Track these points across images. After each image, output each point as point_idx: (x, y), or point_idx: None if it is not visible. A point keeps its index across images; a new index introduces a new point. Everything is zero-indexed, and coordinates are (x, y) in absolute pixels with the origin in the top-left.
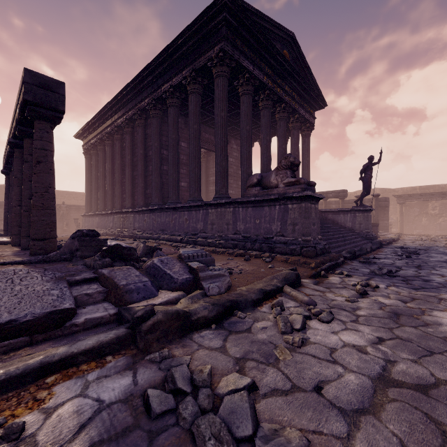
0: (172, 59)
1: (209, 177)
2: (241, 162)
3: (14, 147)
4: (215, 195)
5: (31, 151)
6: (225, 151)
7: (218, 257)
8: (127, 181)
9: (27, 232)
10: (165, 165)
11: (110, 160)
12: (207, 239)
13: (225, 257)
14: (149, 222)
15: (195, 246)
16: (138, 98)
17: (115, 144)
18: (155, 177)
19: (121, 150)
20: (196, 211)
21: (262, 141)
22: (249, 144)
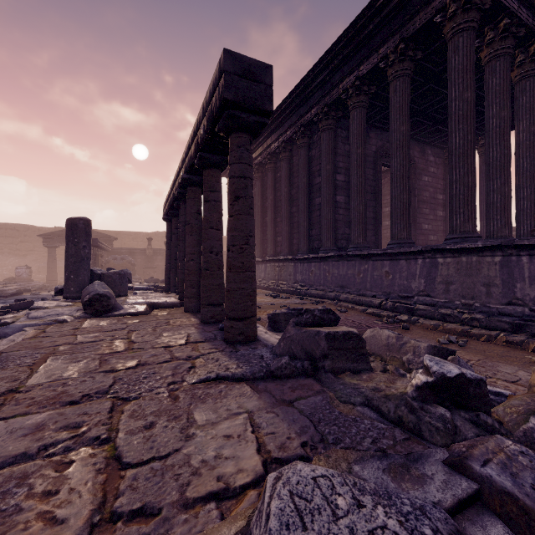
0: (359, 38)
1: (383, 208)
2: (487, 175)
3: (187, 185)
4: (451, 235)
5: (212, 186)
6: (472, 158)
7: (495, 350)
8: (283, 221)
9: (208, 299)
10: (337, 194)
11: (260, 197)
12: (435, 307)
13: (511, 351)
14: (319, 274)
15: (414, 318)
16: (300, 110)
17: (267, 175)
18: (326, 213)
19: (274, 182)
20: (408, 260)
21: (521, 135)
22: (506, 141)
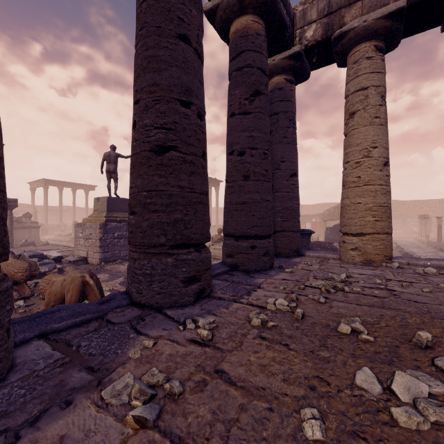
0: None
1: None
2: None
3: None
4: None
5: None
6: None
7: None
8: None
9: None
10: None
11: None
12: None
13: None
14: None
15: None
16: None
17: None
18: None
19: None
20: None
21: None
22: None
